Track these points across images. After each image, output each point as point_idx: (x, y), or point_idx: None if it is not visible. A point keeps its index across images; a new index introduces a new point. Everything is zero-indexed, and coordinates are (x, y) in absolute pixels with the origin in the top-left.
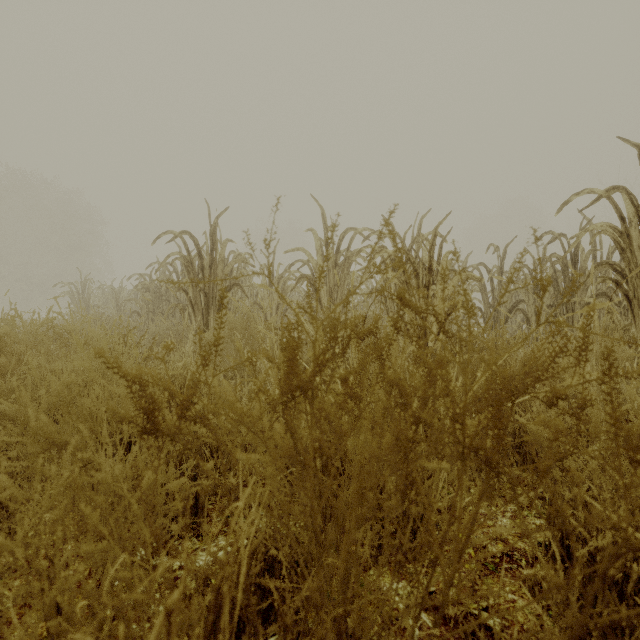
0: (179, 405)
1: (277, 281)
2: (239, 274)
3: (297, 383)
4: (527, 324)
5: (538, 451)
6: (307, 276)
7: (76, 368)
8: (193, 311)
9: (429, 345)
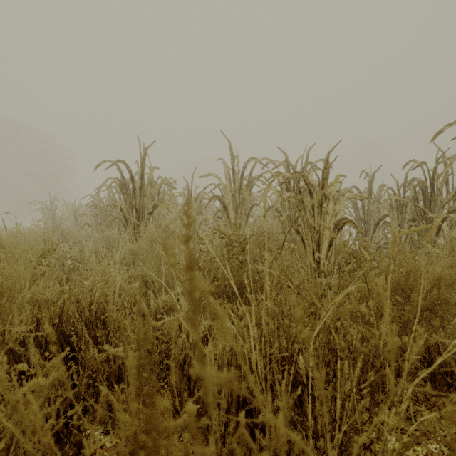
0: None
1: (194, 200)
2: (165, 194)
3: None
4: None
5: (455, 377)
6: (218, 196)
7: None
8: (126, 224)
9: (322, 255)
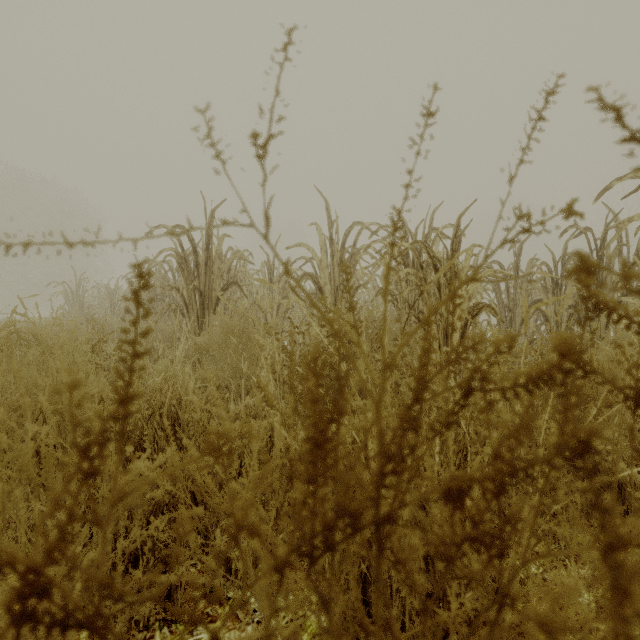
0: (12, 589)
1: (278, 280)
2: (237, 272)
3: (337, 506)
4: (546, 325)
5: None
6: (310, 274)
7: (30, 383)
8: (187, 312)
9: None
